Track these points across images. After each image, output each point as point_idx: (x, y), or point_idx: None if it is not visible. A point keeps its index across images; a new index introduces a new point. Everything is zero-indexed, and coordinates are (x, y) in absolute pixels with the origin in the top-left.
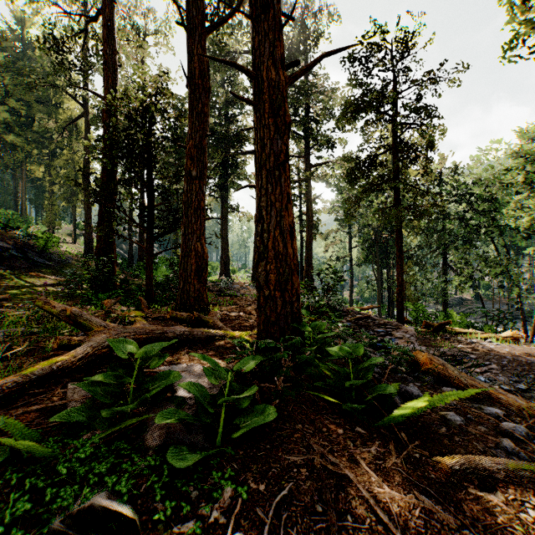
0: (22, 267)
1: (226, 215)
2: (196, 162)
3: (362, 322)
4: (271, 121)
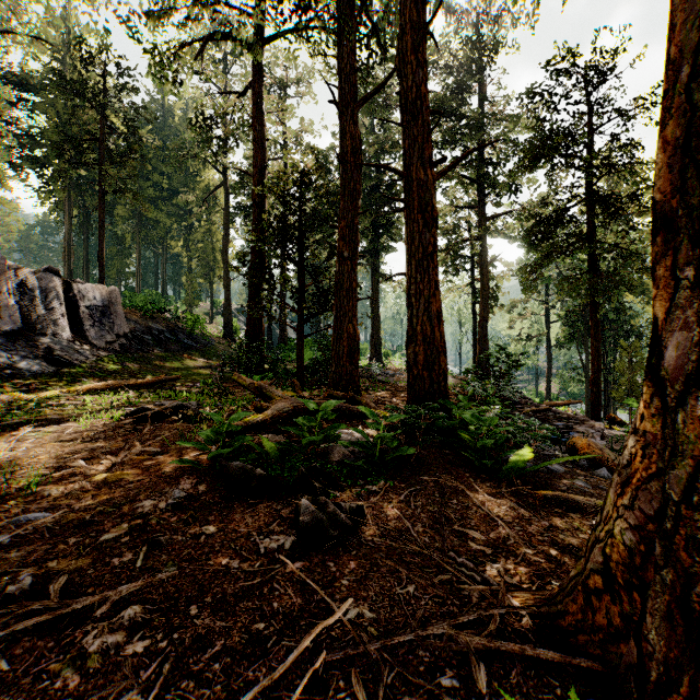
0: (176, 350)
1: (378, 286)
2: (347, 243)
3: (539, 415)
4: (419, 217)
